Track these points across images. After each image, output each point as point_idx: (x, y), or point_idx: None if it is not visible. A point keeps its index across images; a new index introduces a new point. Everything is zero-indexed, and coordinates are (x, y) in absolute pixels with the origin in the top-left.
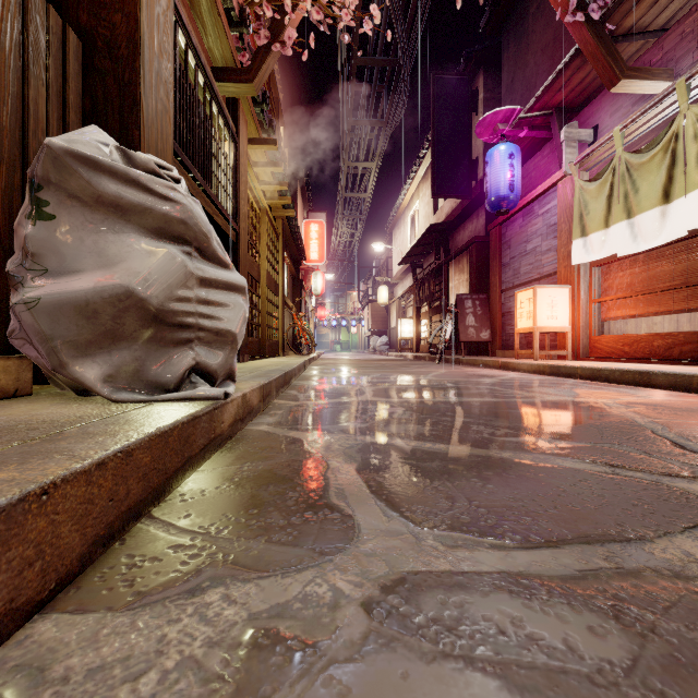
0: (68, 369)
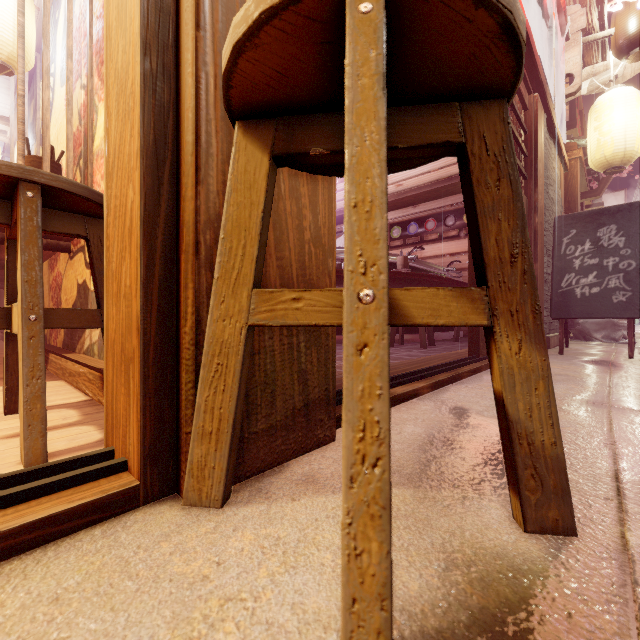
0: (592, 335)
